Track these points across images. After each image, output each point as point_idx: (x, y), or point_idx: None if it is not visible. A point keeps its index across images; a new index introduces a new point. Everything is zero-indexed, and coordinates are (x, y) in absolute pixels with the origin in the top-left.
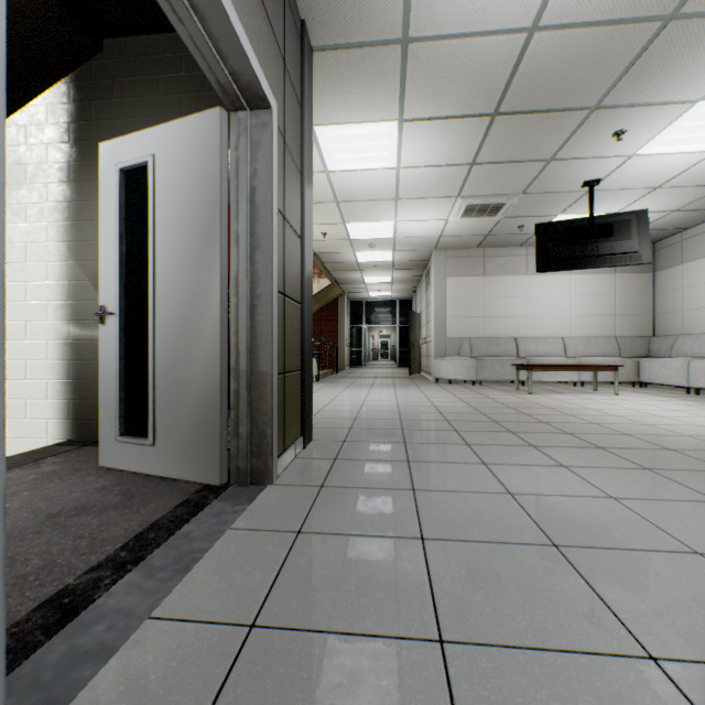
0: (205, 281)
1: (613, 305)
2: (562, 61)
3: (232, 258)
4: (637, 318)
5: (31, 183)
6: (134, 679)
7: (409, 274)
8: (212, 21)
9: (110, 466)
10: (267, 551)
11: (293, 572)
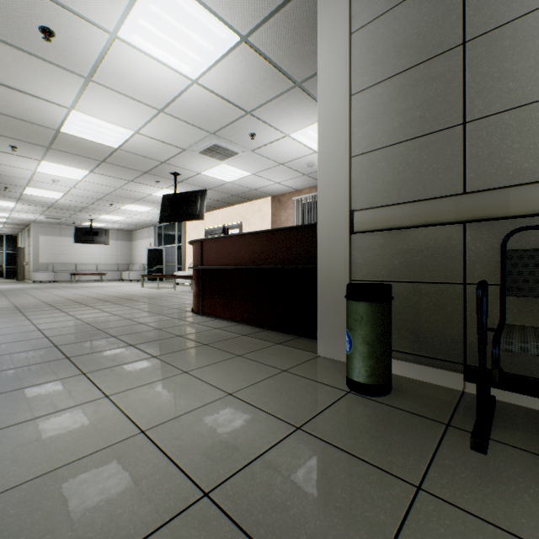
0: None
1: (117, 252)
2: (65, 207)
3: None
4: (126, 257)
5: None
6: None
7: (17, 226)
8: None
9: None
10: None
11: (6, 293)
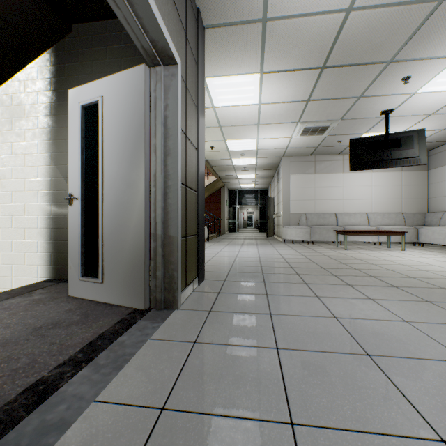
0: (134, 177)
1: (400, 192)
2: (368, 30)
3: (152, 162)
4: (416, 201)
5: (28, 116)
6: (82, 445)
7: (266, 173)
8: (138, 6)
9: (75, 296)
10: (173, 355)
11: (190, 370)
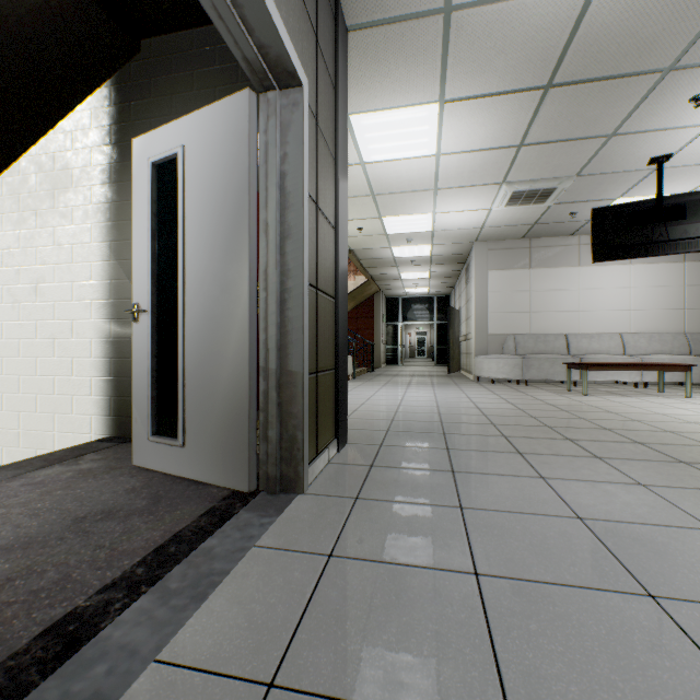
0: (233, 275)
1: (681, 297)
2: (632, 15)
3: (262, 249)
4: None
5: (77, 186)
6: None
7: (447, 269)
8: None
9: (143, 466)
10: (293, 578)
11: (322, 610)
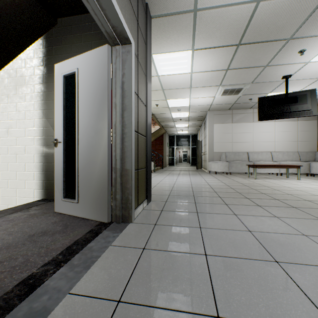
0: (100, 126)
1: (296, 136)
2: (273, 15)
3: (113, 115)
4: (309, 142)
5: (27, 84)
6: None
7: (196, 123)
8: (102, 0)
9: (59, 212)
10: (128, 258)
11: (140, 271)
